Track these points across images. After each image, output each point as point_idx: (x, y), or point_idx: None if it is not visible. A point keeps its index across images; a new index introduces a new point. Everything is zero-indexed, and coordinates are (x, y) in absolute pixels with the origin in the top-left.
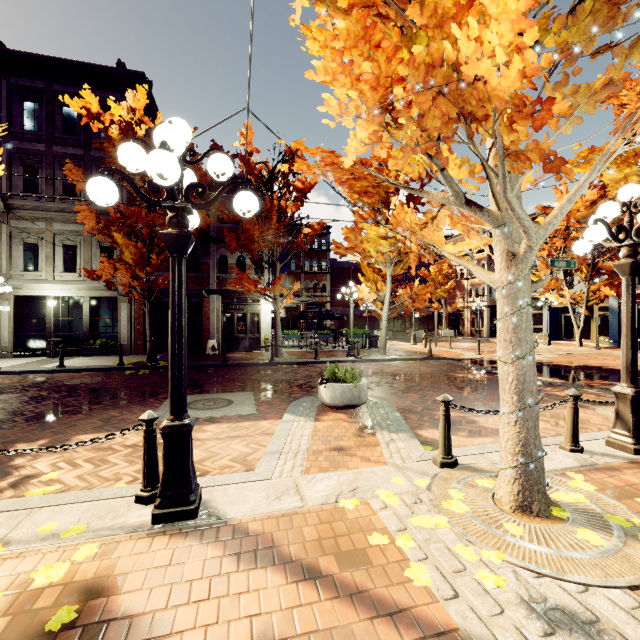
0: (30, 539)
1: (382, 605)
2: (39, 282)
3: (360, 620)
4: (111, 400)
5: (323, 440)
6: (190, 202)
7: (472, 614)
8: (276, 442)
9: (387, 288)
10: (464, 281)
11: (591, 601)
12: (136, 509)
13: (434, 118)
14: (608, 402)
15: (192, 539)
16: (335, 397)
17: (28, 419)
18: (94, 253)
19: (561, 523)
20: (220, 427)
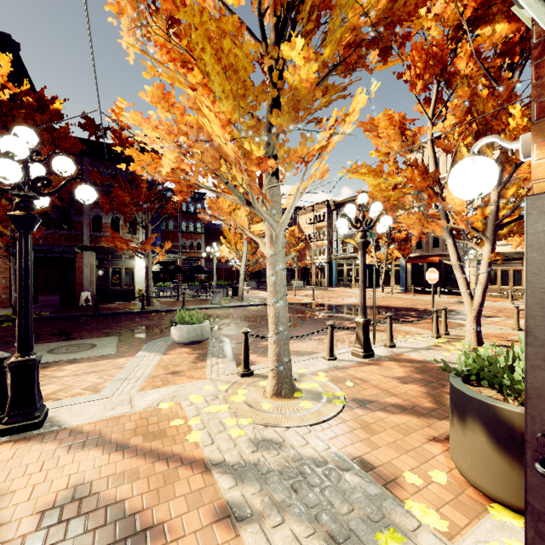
0: None
1: (165, 455)
2: None
3: (147, 465)
4: None
5: (164, 368)
6: (36, 191)
7: (217, 450)
8: (124, 372)
9: (244, 248)
10: (311, 243)
11: (286, 434)
12: None
13: (208, 157)
14: (353, 328)
15: (34, 442)
16: (182, 336)
17: None
18: None
19: (296, 400)
20: (79, 366)
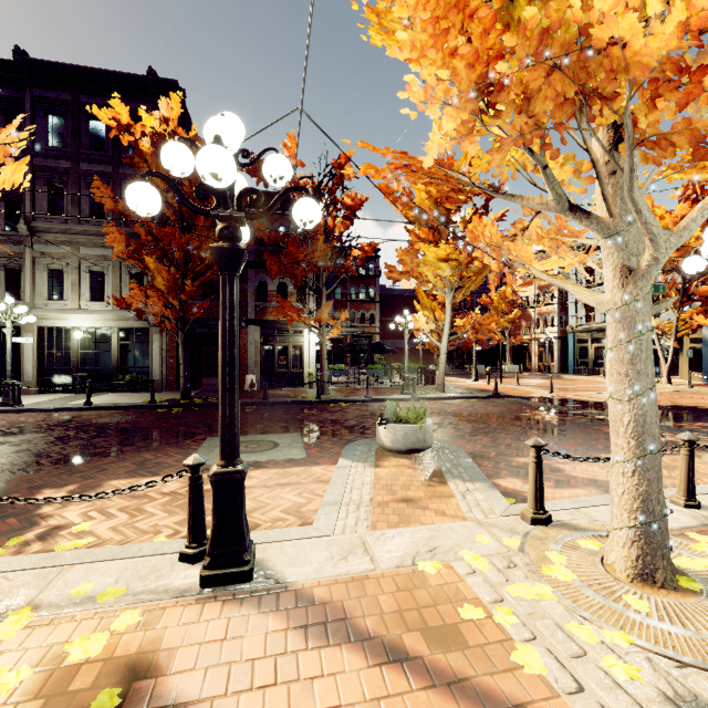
0: (62, 603)
1: (489, 698)
2: (64, 312)
3: None
4: (144, 441)
5: (387, 490)
6: (243, 211)
7: None
8: (334, 491)
9: (446, 317)
10: (530, 310)
11: None
12: (181, 569)
13: (545, 100)
14: None
15: (248, 607)
16: (397, 440)
17: (55, 462)
18: (123, 280)
19: (694, 597)
20: (267, 473)
